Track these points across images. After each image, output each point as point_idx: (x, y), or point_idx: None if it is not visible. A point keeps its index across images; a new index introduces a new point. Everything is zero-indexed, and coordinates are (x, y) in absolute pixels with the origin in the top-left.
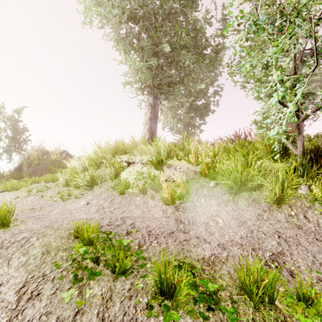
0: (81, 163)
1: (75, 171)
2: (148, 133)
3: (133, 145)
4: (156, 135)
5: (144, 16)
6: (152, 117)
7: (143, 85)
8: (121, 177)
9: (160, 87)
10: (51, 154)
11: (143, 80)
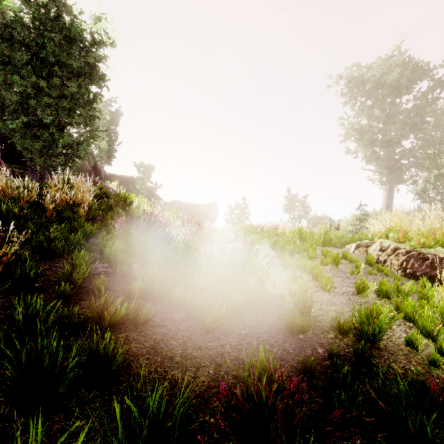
0: (346, 224)
1: (343, 227)
2: (385, 206)
3: (374, 214)
4: (392, 207)
5: (382, 144)
6: (388, 197)
7: (382, 179)
8: (366, 229)
9: (393, 181)
10: (322, 218)
11: (381, 179)
